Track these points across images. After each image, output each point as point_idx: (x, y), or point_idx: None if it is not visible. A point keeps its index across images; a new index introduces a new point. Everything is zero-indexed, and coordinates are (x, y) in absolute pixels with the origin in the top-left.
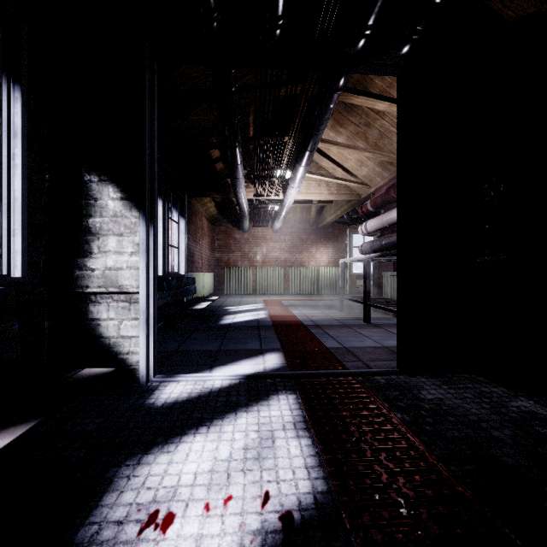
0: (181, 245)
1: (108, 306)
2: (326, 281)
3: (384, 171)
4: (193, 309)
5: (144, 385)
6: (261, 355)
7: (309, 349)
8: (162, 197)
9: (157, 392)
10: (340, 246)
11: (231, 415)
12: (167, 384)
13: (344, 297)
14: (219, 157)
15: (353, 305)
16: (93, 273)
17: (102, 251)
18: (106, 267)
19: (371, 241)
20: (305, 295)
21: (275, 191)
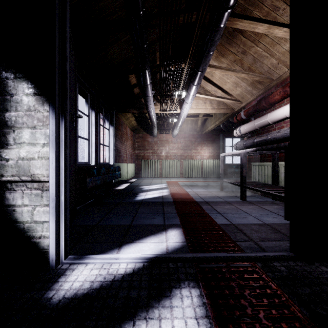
0: (111, 144)
1: (22, 193)
2: (207, 169)
3: (253, 89)
4: (115, 190)
5: (54, 268)
6: (164, 232)
7: (204, 225)
8: (95, 110)
9: (62, 279)
10: (217, 146)
11: (127, 327)
12: (75, 266)
13: (224, 181)
14: (136, 84)
15: (228, 185)
16: (7, 163)
17: (17, 143)
18: (19, 157)
19: (244, 140)
20: (194, 178)
21: (174, 107)
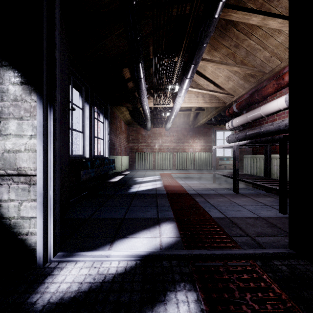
0: (105, 137)
1: (8, 187)
2: (199, 161)
3: (246, 83)
4: (109, 182)
5: (41, 267)
6: (158, 226)
7: (198, 219)
8: (89, 103)
9: (48, 280)
10: (208, 139)
11: None
12: (64, 265)
13: (216, 173)
14: (129, 78)
15: (220, 177)
16: None
17: (3, 134)
18: (5, 149)
19: (236, 133)
20: (186, 170)
21: (167, 101)
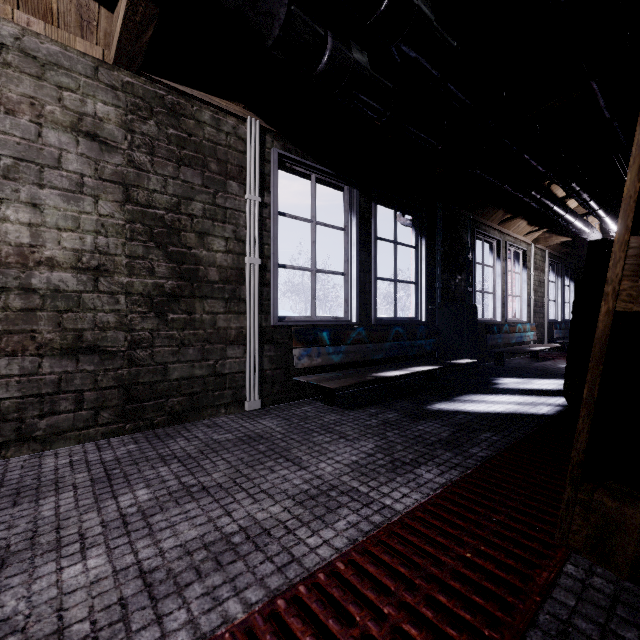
0: None
1: None
2: None
3: None
4: None
5: None
6: None
7: None
8: None
9: None
10: None
11: None
12: None
13: None
14: None
15: None
16: None
17: None
18: None
19: None
20: None
21: None
